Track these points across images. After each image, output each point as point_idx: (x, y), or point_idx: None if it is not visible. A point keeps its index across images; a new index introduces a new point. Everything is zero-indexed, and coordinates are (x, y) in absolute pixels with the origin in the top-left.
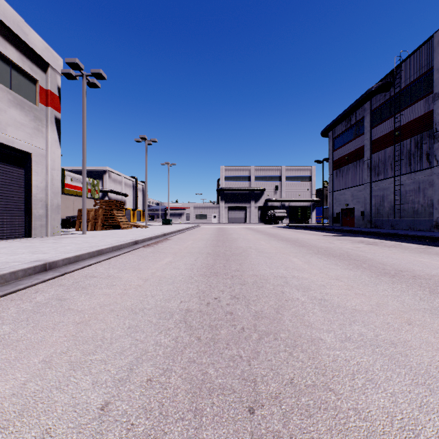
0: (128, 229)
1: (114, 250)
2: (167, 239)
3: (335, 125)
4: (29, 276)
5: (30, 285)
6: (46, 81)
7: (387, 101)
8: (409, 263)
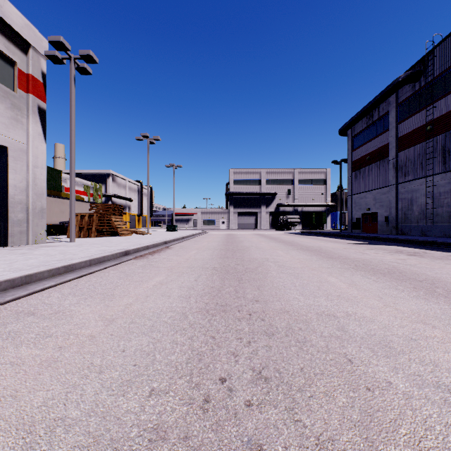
0: (127, 236)
1: (94, 264)
2: (167, 248)
3: (354, 121)
4: None
5: None
6: (27, 64)
7: (416, 92)
8: None
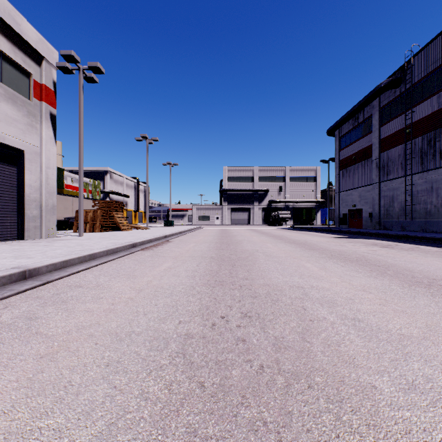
0: (128, 231)
1: (109, 254)
2: (168, 242)
3: (341, 123)
4: (2, 286)
5: (0, 297)
6: (41, 75)
7: (397, 97)
8: (439, 270)
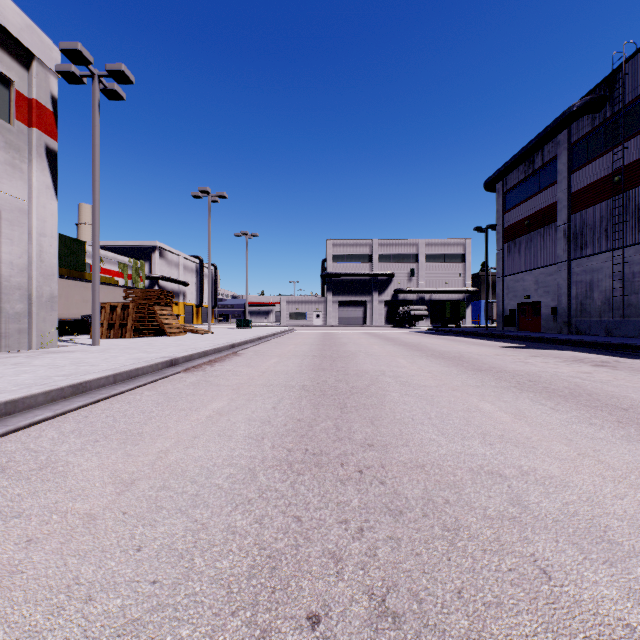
0: (178, 336)
1: (120, 381)
2: (235, 355)
3: (507, 170)
4: None
5: None
6: (30, 84)
7: (598, 127)
8: None
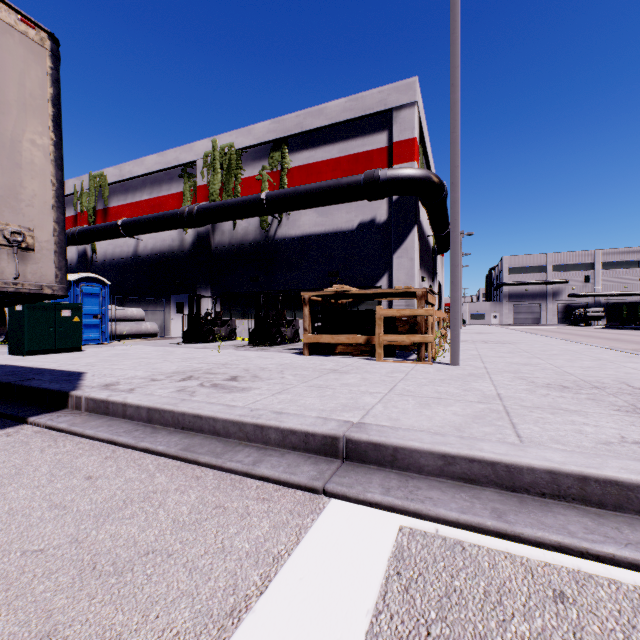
0: None
1: None
2: None
3: None
4: None
5: None
6: None
7: None
8: None
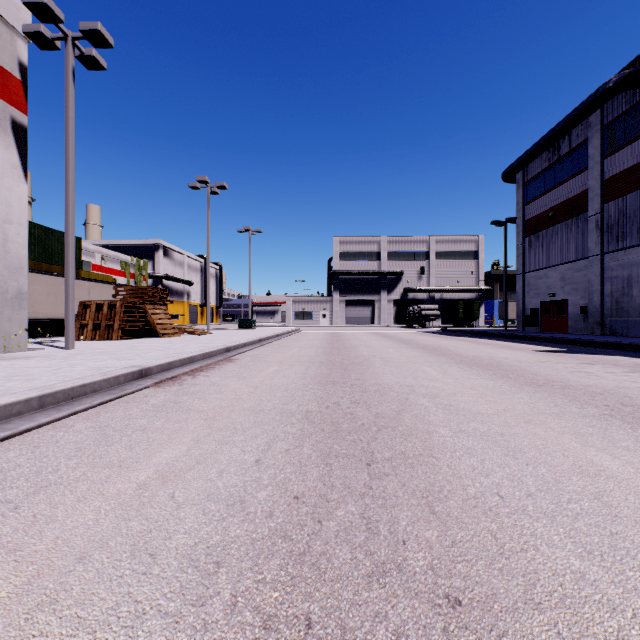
0: (173, 337)
1: (53, 404)
2: (229, 360)
3: (529, 158)
4: None
5: None
6: None
7: (638, 104)
8: None
